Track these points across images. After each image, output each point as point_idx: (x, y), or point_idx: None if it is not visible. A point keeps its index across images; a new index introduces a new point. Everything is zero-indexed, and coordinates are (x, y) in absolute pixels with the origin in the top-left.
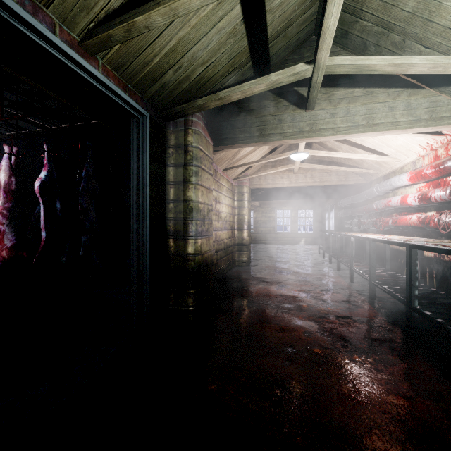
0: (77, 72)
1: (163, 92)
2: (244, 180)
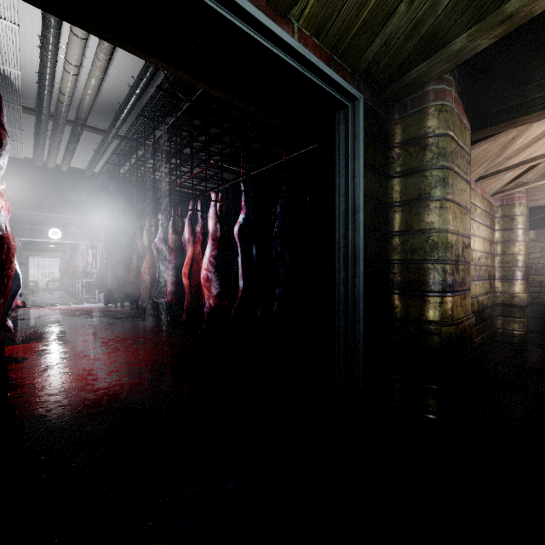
0: (266, 47)
1: (386, 54)
2: (515, 193)
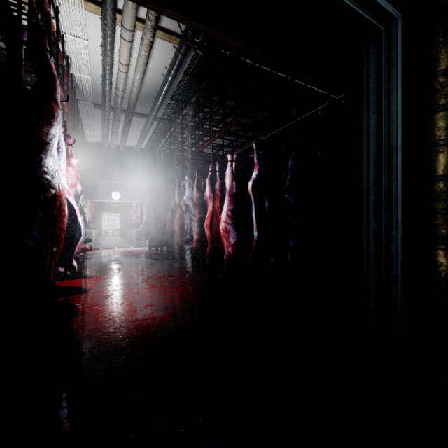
0: None
1: None
2: None
